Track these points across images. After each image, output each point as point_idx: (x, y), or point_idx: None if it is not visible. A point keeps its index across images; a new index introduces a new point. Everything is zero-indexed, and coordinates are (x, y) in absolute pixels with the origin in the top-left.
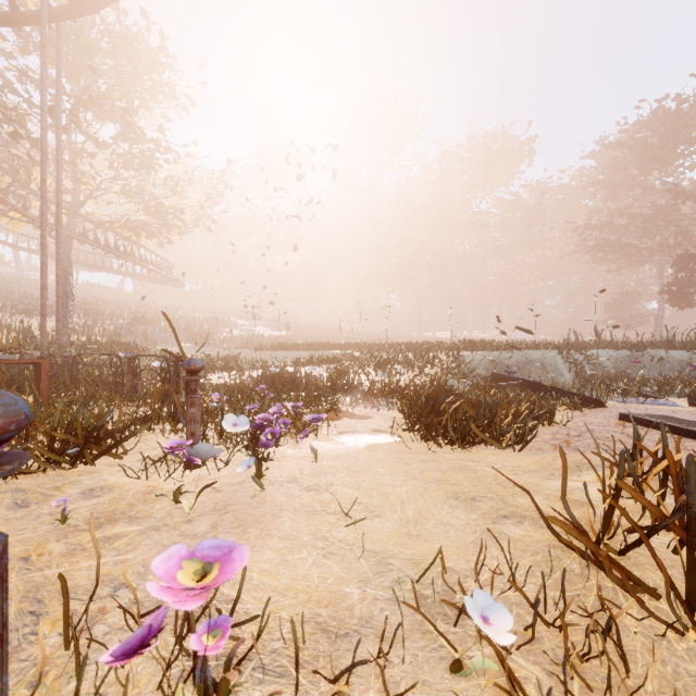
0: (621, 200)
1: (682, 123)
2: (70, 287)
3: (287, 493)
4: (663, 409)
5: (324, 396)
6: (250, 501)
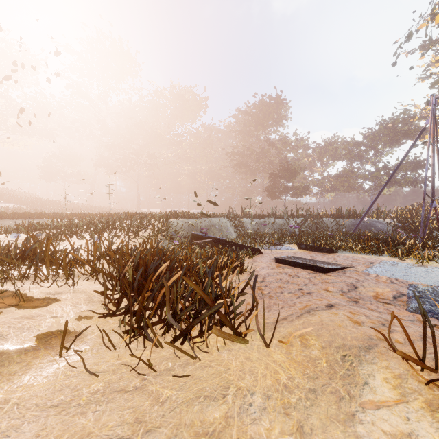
0: (247, 142)
1: (271, 110)
2: None
3: None
4: (289, 252)
5: None
6: None
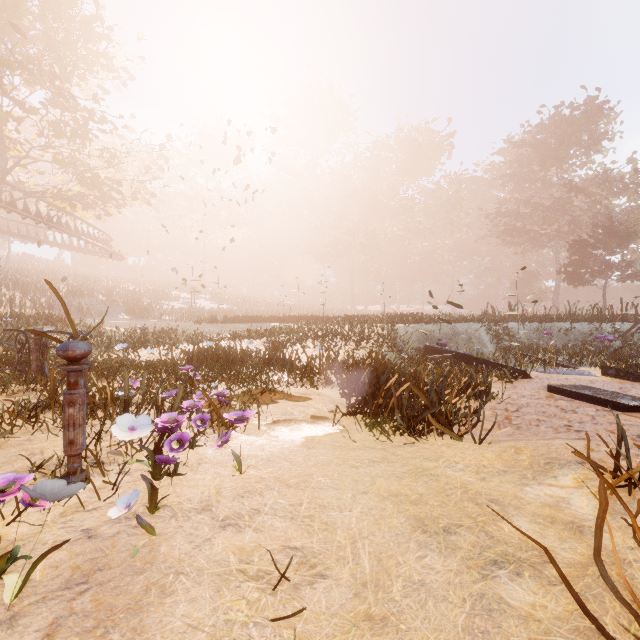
0: (525, 192)
1: (574, 128)
2: None
3: (193, 533)
4: (581, 379)
5: (259, 373)
6: (132, 558)
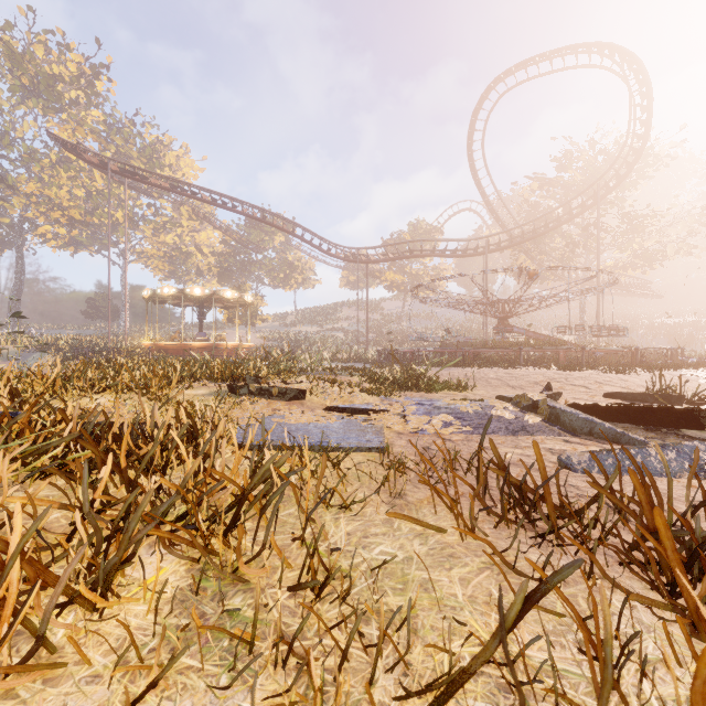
0: None
1: None
2: (584, 314)
3: None
4: None
5: None
6: None
